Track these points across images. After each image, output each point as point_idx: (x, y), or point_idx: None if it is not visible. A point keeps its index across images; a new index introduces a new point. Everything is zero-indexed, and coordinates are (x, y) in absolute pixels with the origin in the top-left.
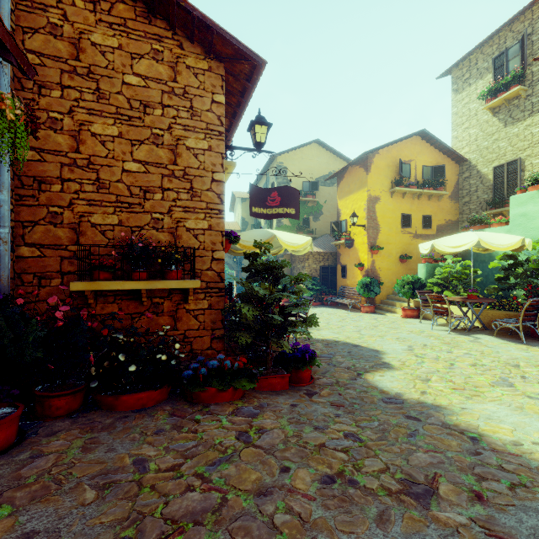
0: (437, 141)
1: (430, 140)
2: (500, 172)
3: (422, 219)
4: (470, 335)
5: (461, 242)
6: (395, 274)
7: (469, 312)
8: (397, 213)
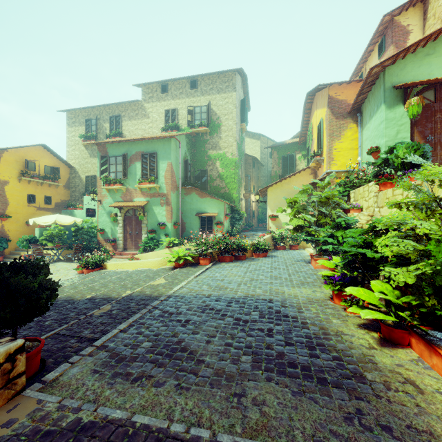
0: (54, 153)
1: (50, 151)
2: (89, 179)
3: (44, 198)
4: (54, 263)
5: (48, 221)
6: (23, 233)
7: (59, 252)
8: (24, 193)
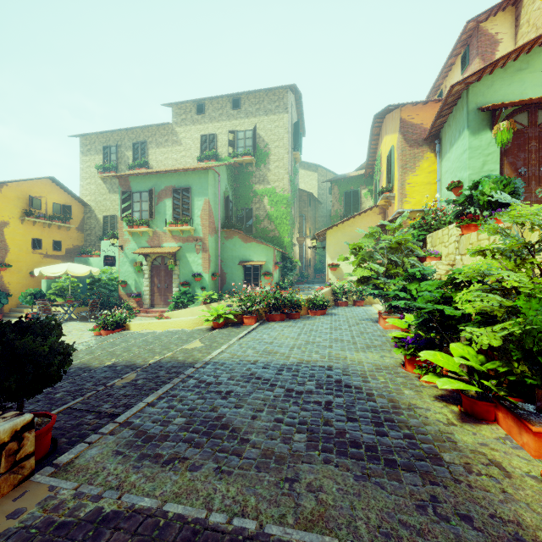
0: (65, 188)
1: (60, 185)
2: (107, 220)
3: (53, 243)
4: (64, 323)
5: (58, 271)
6: (26, 286)
7: (71, 310)
8: (28, 237)
